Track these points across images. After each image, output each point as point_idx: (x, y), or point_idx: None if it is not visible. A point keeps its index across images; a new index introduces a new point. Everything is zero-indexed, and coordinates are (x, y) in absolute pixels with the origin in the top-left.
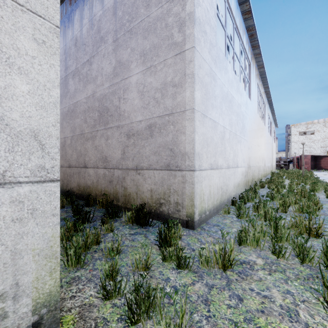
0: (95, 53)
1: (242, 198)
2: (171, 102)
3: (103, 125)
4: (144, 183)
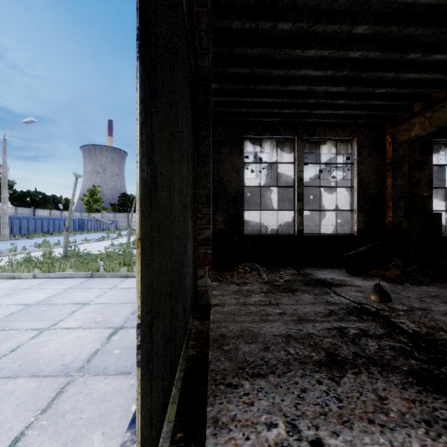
0: None
1: None
2: None
3: None
4: None
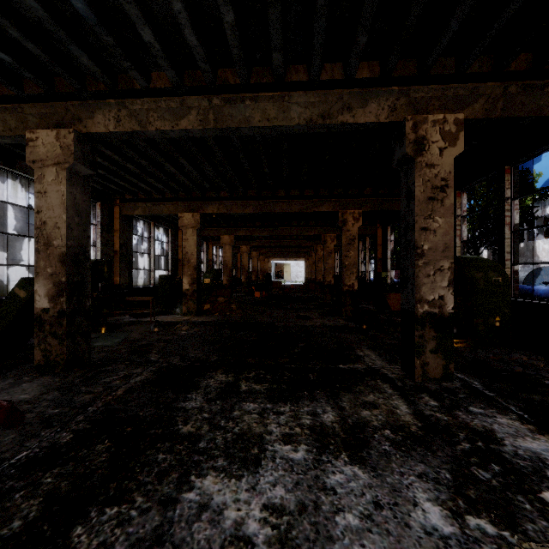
0: None
1: None
2: None
3: None
4: None
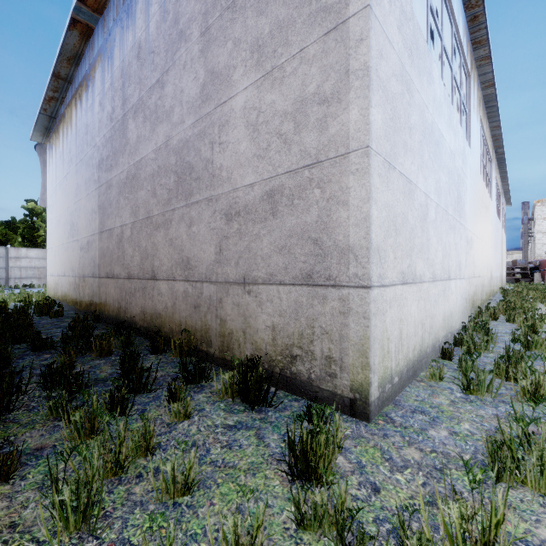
0: (170, 63)
1: (460, 342)
2: (317, 138)
3: (184, 198)
4: (258, 312)
